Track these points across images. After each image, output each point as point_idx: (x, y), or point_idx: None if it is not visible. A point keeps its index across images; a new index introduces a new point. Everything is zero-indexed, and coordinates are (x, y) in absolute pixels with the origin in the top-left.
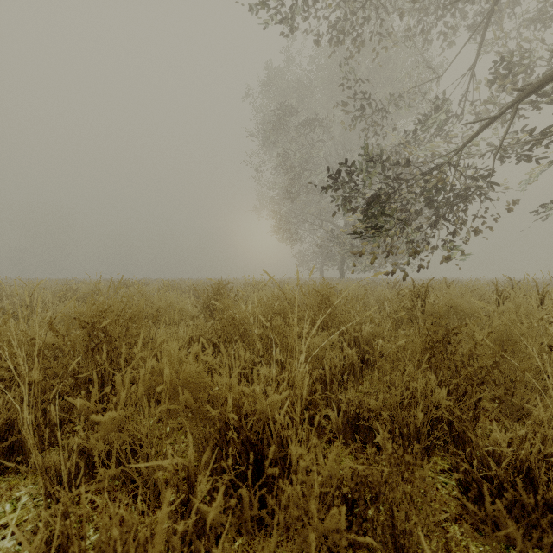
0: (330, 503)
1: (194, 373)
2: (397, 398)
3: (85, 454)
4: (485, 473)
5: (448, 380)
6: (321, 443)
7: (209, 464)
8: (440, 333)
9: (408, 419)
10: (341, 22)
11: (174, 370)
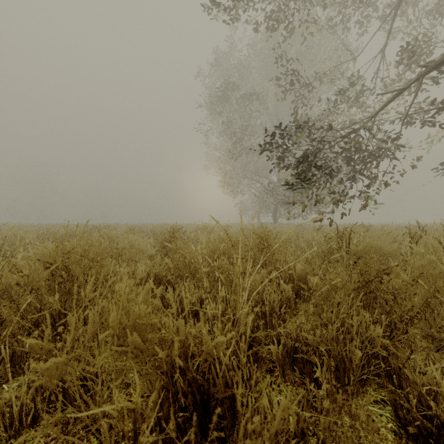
0: (275, 443)
1: (143, 314)
2: (333, 334)
3: (42, 388)
4: (425, 412)
5: (379, 316)
6: (263, 373)
7: (156, 404)
8: (372, 274)
9: (343, 353)
10: (275, 12)
11: (125, 309)
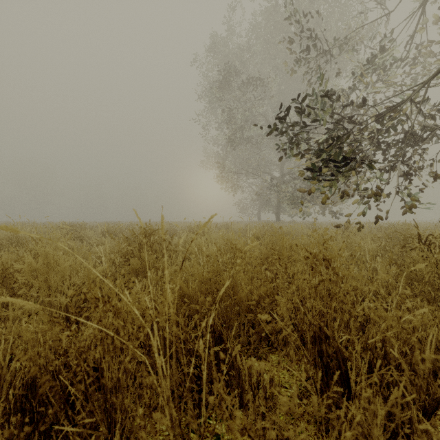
0: None
1: None
2: None
3: None
4: None
5: None
6: None
7: None
8: None
9: None
10: None
11: None
